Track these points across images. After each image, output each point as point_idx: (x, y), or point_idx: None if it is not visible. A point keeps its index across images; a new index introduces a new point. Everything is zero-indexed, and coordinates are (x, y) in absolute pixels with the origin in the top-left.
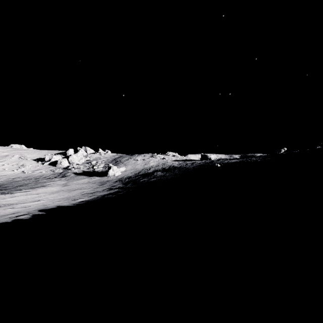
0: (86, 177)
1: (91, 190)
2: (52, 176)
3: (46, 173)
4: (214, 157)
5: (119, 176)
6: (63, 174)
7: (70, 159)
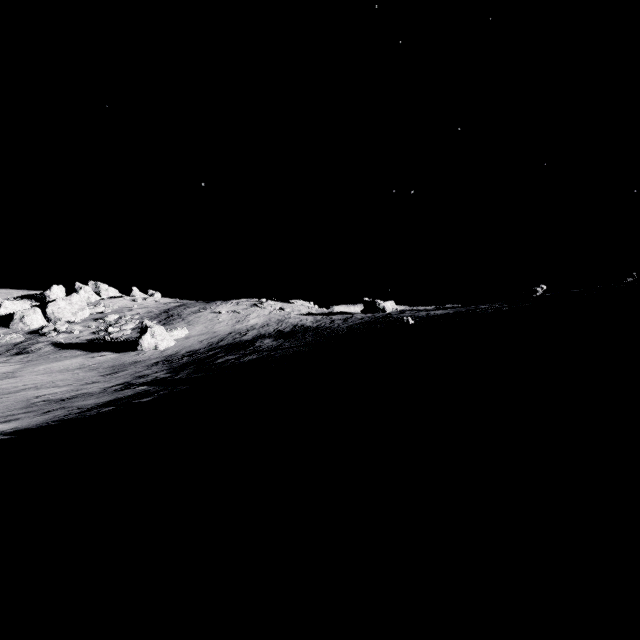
0: (81, 353)
1: (68, 390)
2: None
3: None
4: (392, 306)
5: (169, 350)
6: (23, 346)
7: (50, 309)
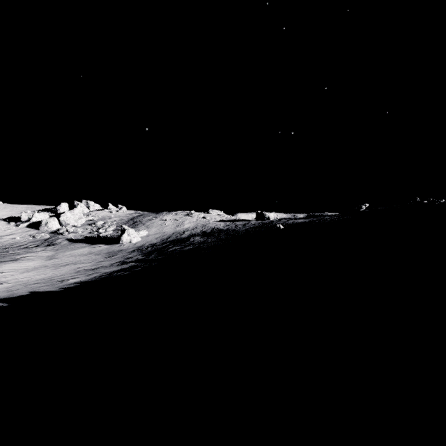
0: (86, 245)
1: (92, 265)
2: (31, 244)
3: (21, 240)
4: (274, 216)
5: (138, 243)
6: (50, 241)
7: (62, 218)
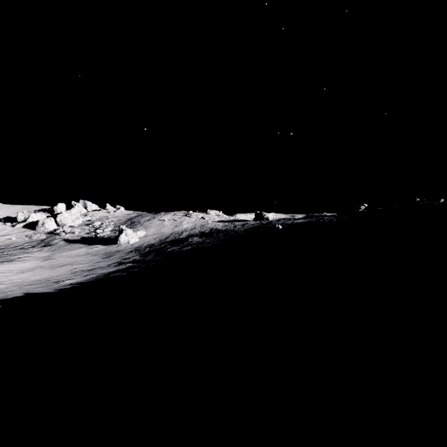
0: (83, 246)
1: (89, 266)
2: (27, 245)
3: (17, 240)
4: (273, 216)
5: (136, 244)
6: (47, 241)
7: (59, 218)
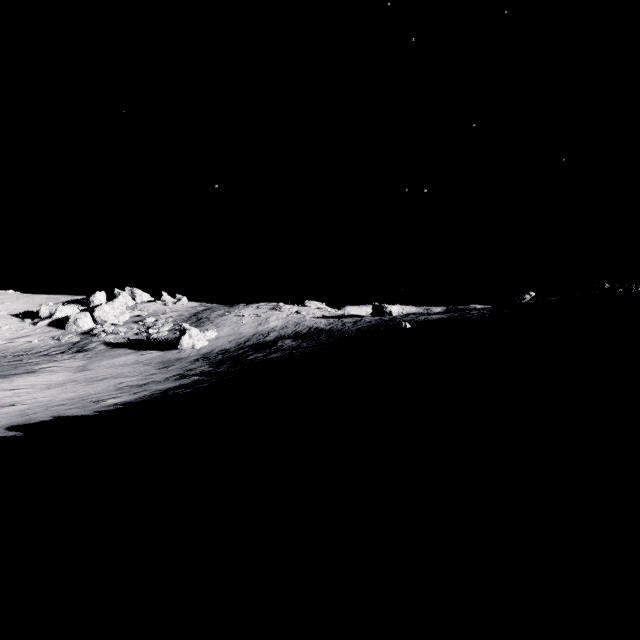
0: (131, 351)
1: (140, 379)
2: (54, 350)
3: (40, 343)
4: (398, 310)
5: (204, 349)
6: (81, 345)
7: (97, 313)
